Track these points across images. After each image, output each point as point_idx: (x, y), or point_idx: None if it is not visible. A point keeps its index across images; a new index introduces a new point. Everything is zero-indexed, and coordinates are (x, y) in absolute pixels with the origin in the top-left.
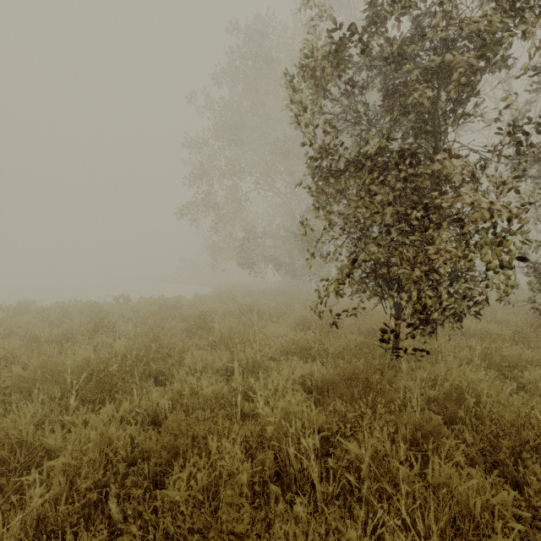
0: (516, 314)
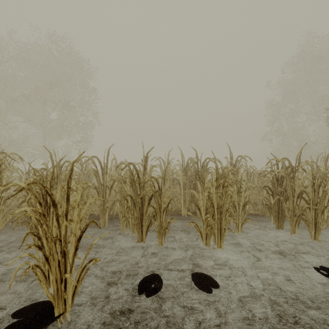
0: None
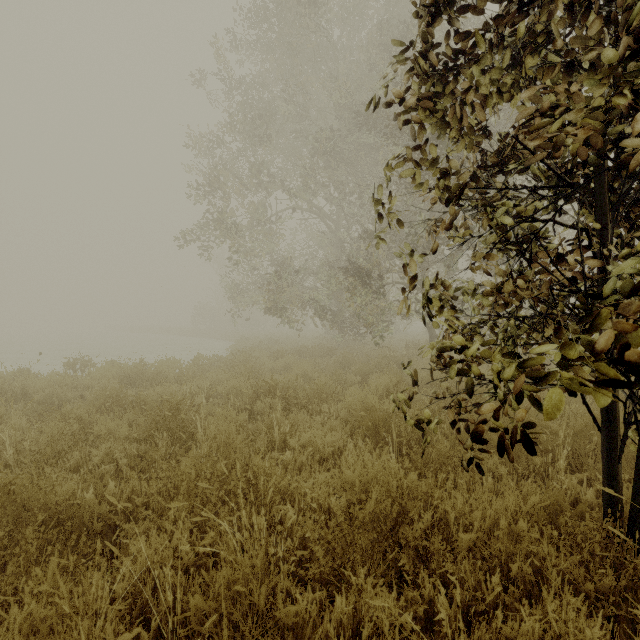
0: None
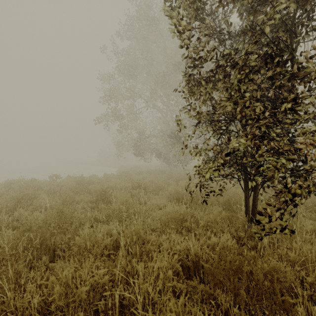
0: None
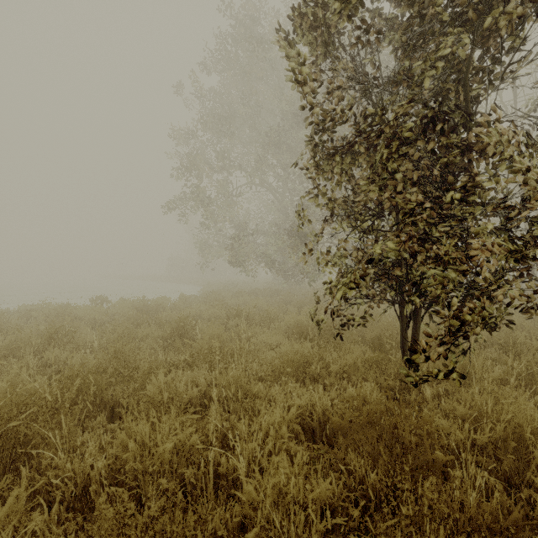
0: (535, 319)
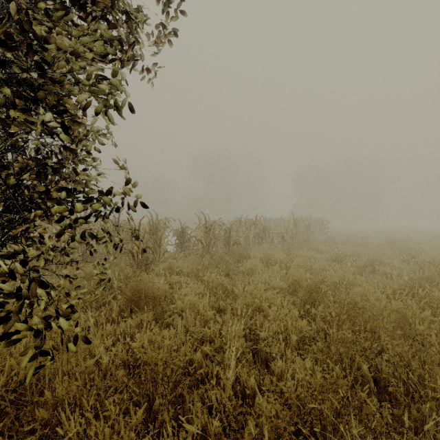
0: None
